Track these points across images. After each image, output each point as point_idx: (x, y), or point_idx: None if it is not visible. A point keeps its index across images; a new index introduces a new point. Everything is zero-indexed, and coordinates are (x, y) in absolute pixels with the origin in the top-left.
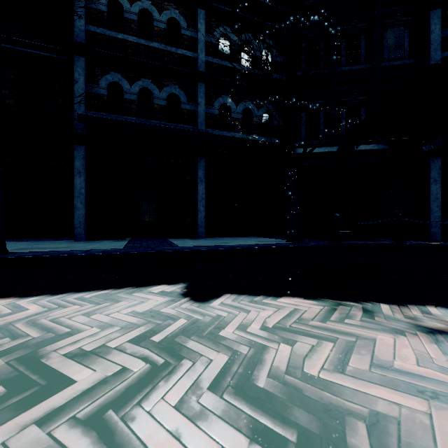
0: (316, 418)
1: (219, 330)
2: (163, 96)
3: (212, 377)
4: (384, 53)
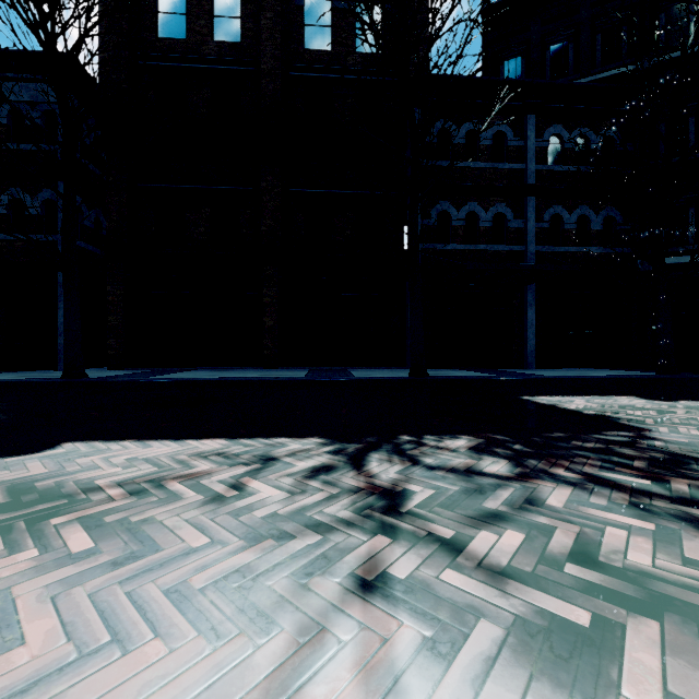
0: None
1: None
2: (489, 218)
3: None
4: None
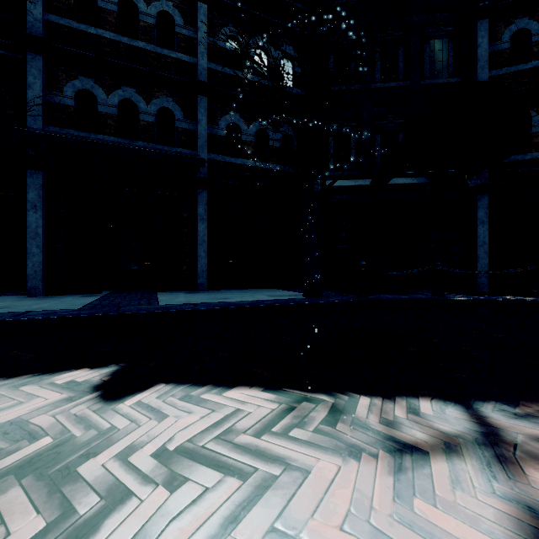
0: None
1: (87, 458)
2: (152, 111)
3: None
4: (425, 69)
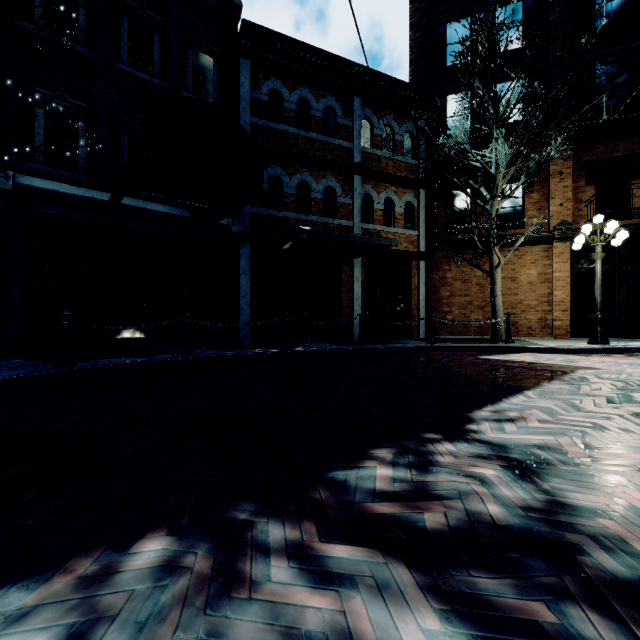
0: None
1: None
2: None
3: None
4: (188, 79)
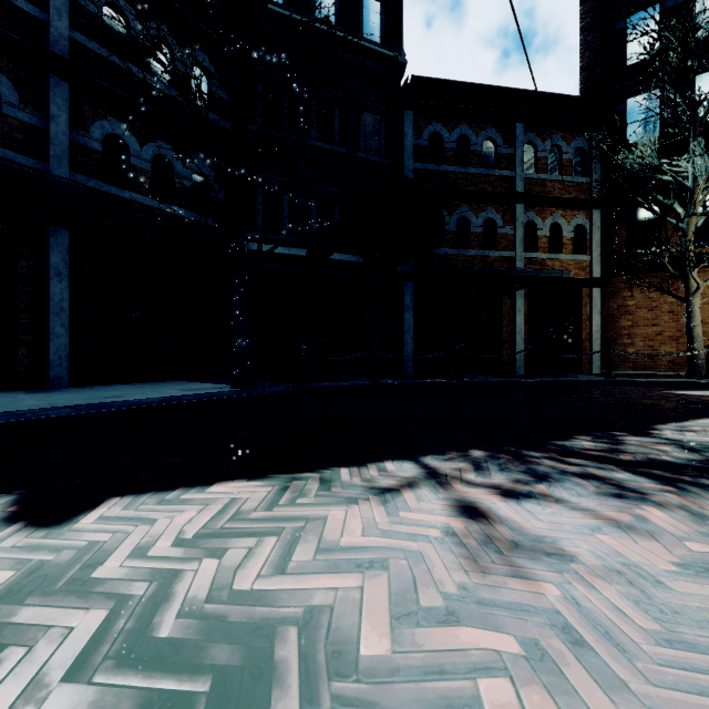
0: (241, 647)
1: (92, 569)
2: None
3: (72, 657)
4: (360, 141)
